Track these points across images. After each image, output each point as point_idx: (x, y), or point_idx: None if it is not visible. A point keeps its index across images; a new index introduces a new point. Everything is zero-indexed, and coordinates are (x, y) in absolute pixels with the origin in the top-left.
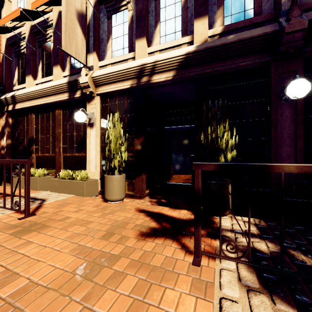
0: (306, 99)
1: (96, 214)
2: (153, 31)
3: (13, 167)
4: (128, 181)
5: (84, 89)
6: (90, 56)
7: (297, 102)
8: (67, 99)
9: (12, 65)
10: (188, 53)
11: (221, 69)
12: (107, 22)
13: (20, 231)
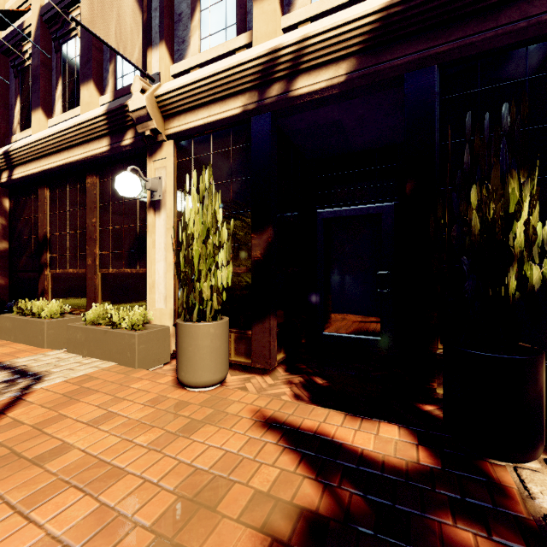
0: None
1: (145, 433)
2: None
3: None
4: (236, 331)
5: (138, 125)
6: (153, 53)
7: None
8: (106, 152)
9: (11, 94)
10: (390, 6)
11: (484, 39)
12: None
13: None
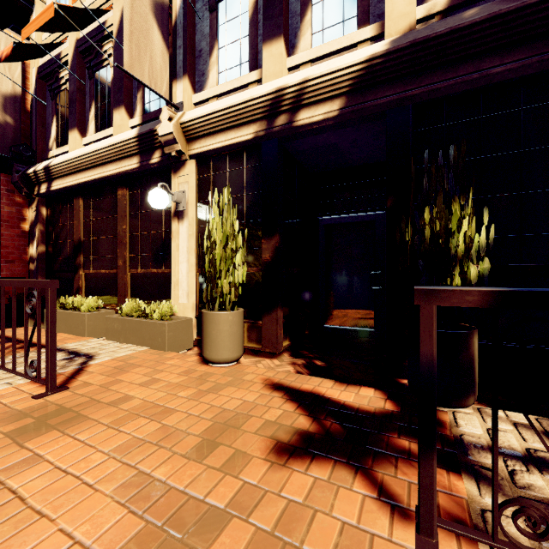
0: None
1: (184, 391)
2: (299, 24)
3: (28, 295)
4: (249, 322)
5: (166, 147)
6: (178, 84)
7: None
8: (136, 168)
9: (48, 114)
10: (373, 58)
11: (447, 86)
12: (208, 17)
13: (29, 426)
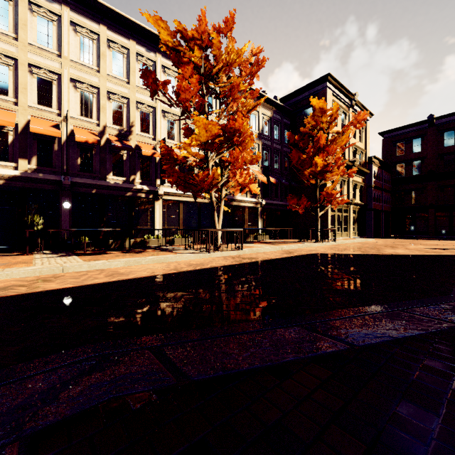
0: (74, 206)
1: None
2: None
3: None
4: None
5: None
6: None
7: (70, 208)
8: None
9: None
10: (15, 176)
11: (36, 187)
12: None
13: None
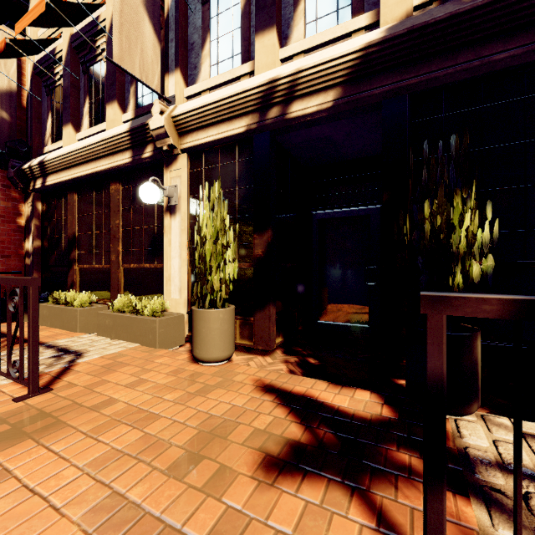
0: None
1: (171, 393)
2: (292, 14)
3: (11, 293)
4: (241, 318)
5: (157, 141)
6: (170, 78)
7: None
8: (129, 163)
9: (43, 110)
10: (368, 46)
11: (446, 74)
12: (200, 10)
13: (4, 433)
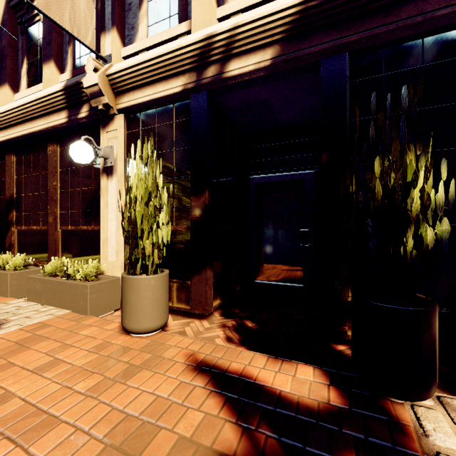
0: None
1: (86, 379)
2: None
3: None
4: (178, 282)
5: (92, 100)
6: (106, 37)
7: None
8: (65, 123)
9: None
10: (308, 0)
11: (387, 31)
12: None
13: None
